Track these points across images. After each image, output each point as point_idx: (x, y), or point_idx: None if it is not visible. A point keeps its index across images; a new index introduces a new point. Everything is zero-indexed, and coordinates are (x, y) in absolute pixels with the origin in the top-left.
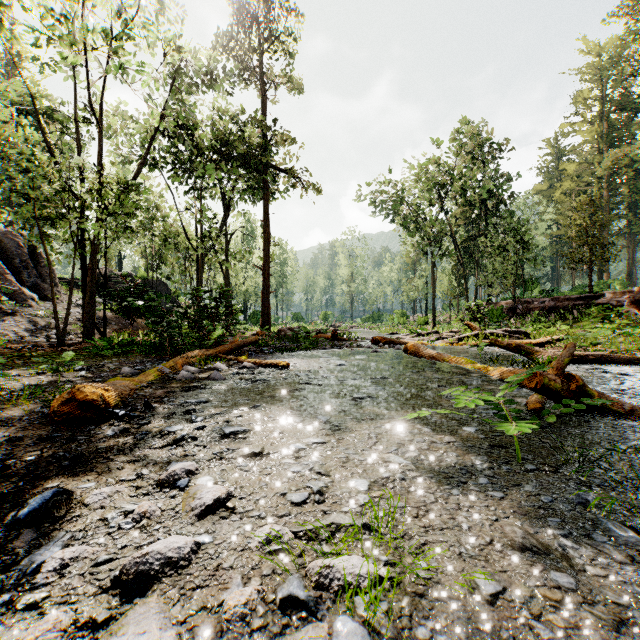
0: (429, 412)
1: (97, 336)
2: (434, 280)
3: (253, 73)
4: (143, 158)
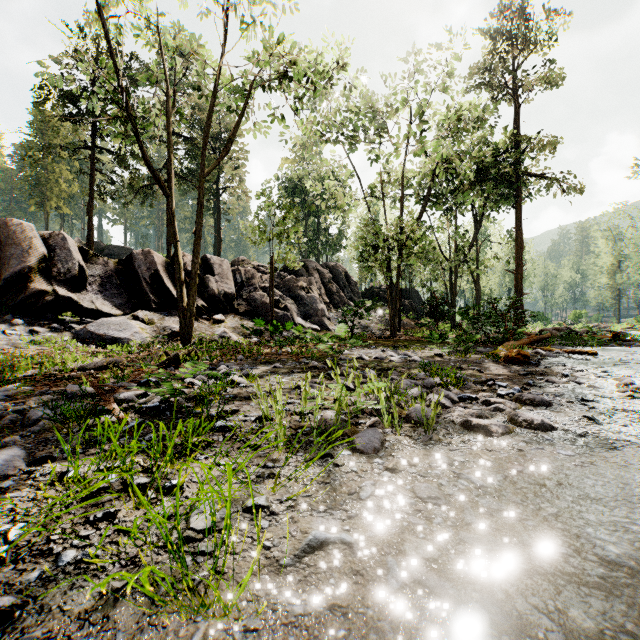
0: None
1: None
2: None
3: (506, 95)
4: (425, 203)
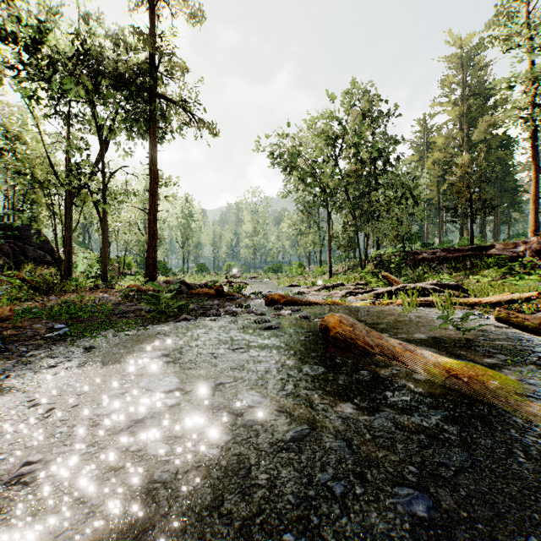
0: None
1: None
2: (330, 232)
3: None
4: None
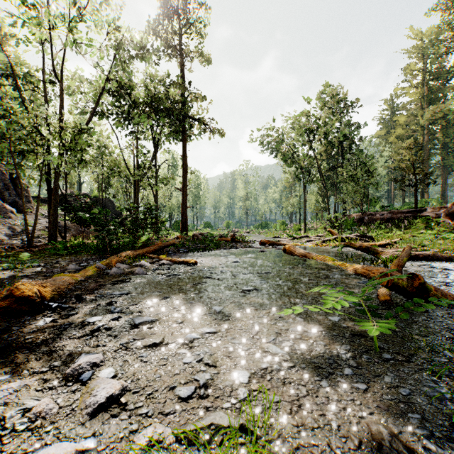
0: (301, 309)
1: (59, 239)
2: (305, 199)
3: (175, 49)
4: (93, 109)
